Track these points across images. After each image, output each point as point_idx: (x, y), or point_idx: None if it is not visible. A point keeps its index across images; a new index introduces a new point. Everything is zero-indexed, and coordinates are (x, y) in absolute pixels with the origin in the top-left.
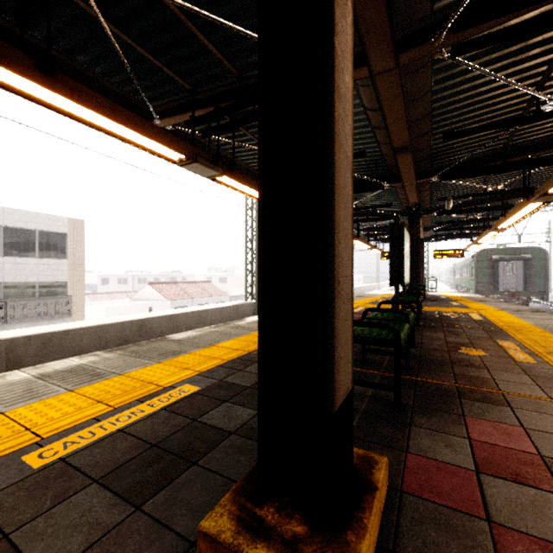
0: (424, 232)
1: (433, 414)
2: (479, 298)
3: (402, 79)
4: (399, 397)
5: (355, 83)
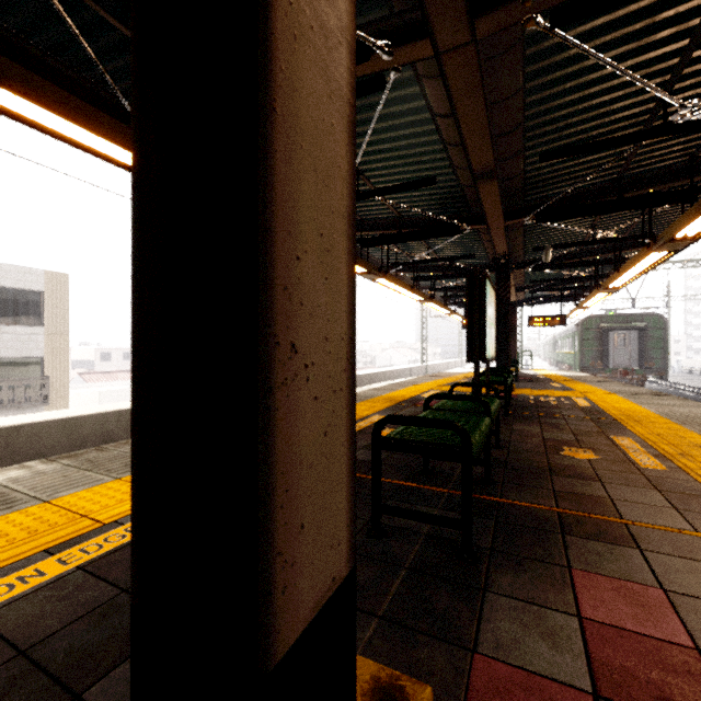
0: (517, 294)
1: (522, 566)
2: (584, 377)
3: (482, 66)
4: (469, 538)
5: (417, 73)
